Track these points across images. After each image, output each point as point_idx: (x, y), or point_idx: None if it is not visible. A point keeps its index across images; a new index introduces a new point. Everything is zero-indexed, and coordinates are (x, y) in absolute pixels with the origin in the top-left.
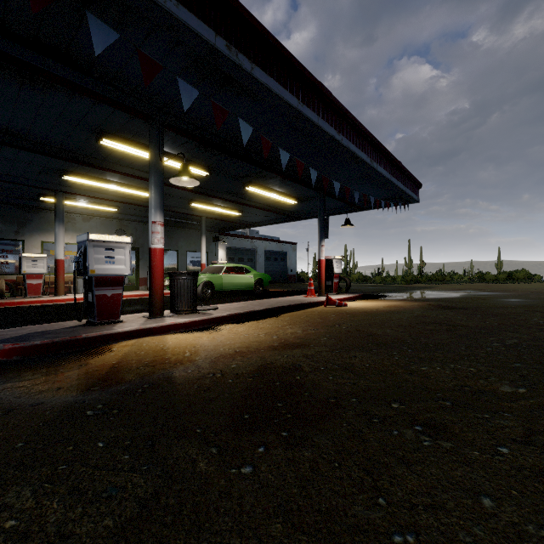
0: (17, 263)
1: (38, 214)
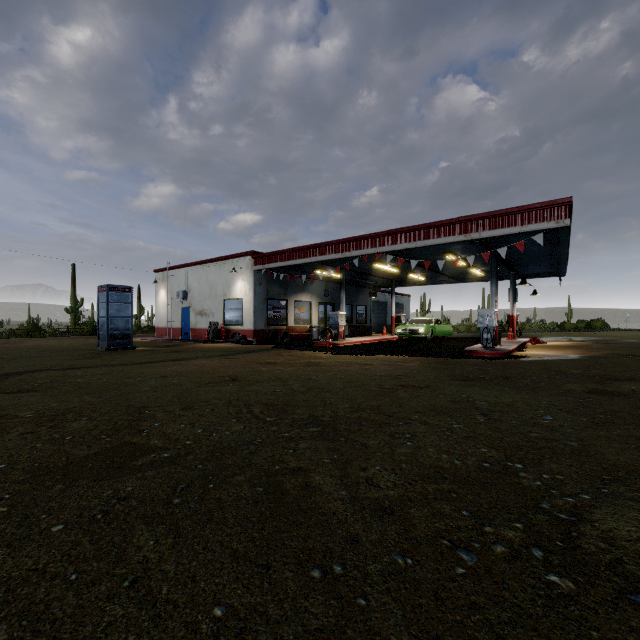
0: (284, 316)
1: (292, 280)
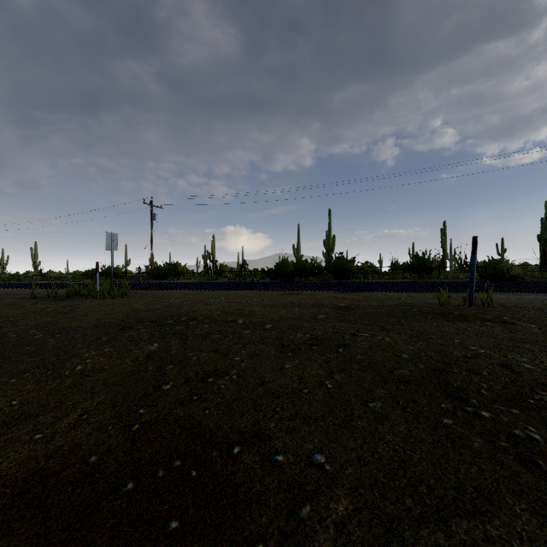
0: None
1: None
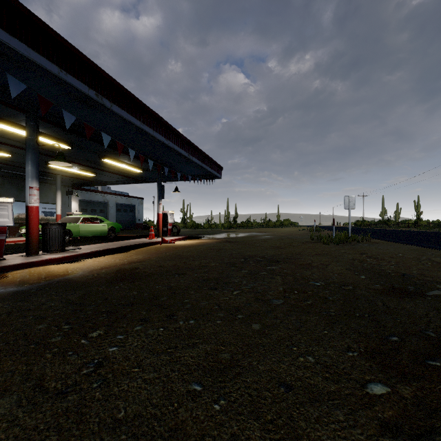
0: None
1: None
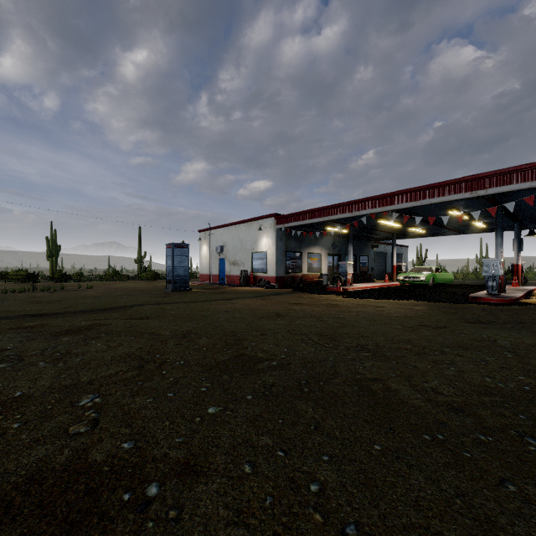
0: (299, 266)
1: (306, 236)
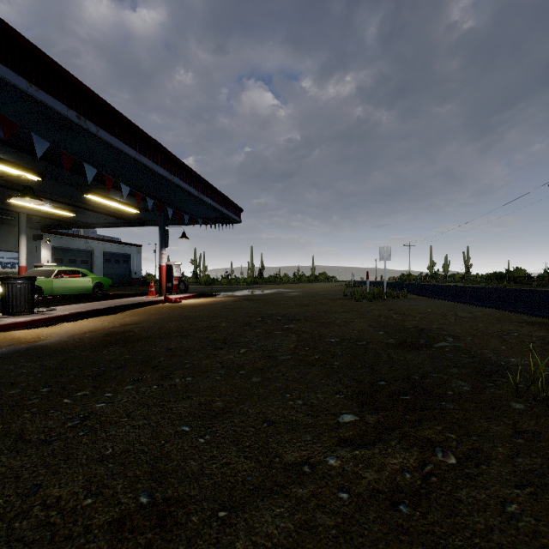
0: None
1: None
